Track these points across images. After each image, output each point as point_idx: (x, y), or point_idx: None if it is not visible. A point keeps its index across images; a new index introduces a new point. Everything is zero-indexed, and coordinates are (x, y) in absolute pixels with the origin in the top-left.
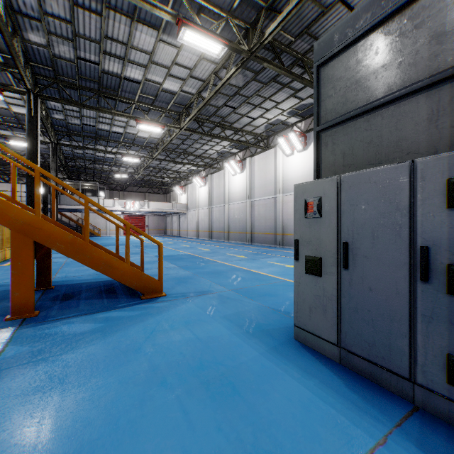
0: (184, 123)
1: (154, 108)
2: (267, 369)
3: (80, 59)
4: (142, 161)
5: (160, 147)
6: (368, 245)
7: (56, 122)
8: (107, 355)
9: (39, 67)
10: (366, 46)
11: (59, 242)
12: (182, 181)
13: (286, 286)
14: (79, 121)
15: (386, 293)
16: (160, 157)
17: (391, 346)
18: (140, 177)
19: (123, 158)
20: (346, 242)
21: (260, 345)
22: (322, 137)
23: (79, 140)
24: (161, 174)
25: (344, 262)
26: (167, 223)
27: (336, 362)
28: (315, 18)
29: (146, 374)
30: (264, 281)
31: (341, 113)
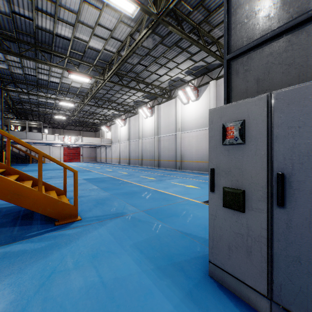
0: (107, 76)
1: (83, 63)
2: None
3: (15, 14)
4: (77, 106)
5: (90, 95)
6: None
7: (1, 71)
8: None
9: None
10: None
11: None
12: (108, 123)
13: (189, 205)
14: (22, 71)
15: None
16: (90, 103)
17: None
18: (76, 119)
19: (60, 103)
20: (283, 173)
21: (173, 289)
22: (232, 65)
23: (23, 87)
24: (92, 116)
25: (280, 198)
26: (97, 153)
27: None
28: None
29: None
30: (171, 201)
31: (254, 38)
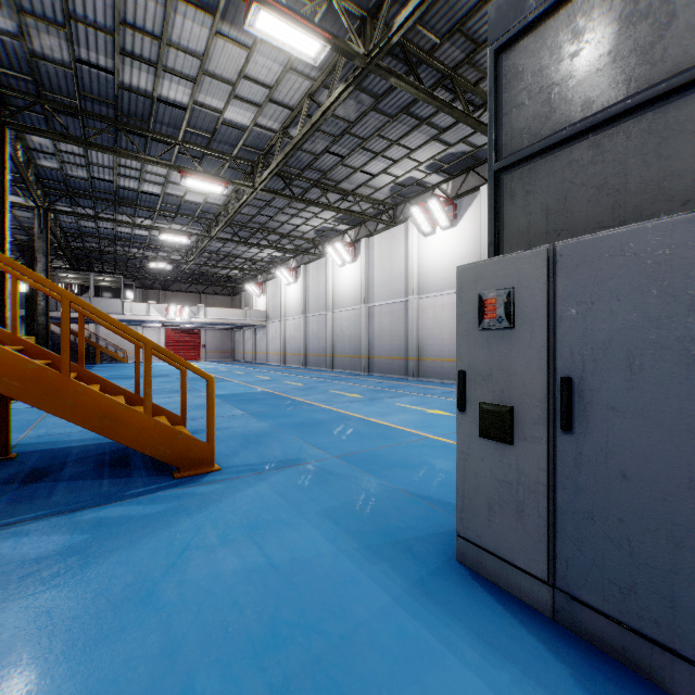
0: (261, 179)
1: (212, 154)
2: (411, 639)
3: (80, 63)
4: (195, 242)
5: (223, 218)
6: (619, 385)
7: (46, 173)
8: (78, 613)
9: (8, 75)
10: (593, 3)
11: (10, 377)
12: (260, 276)
13: (431, 447)
14: (86, 173)
15: (662, 486)
16: (224, 235)
17: (676, 600)
18: (192, 268)
19: (162, 236)
20: (569, 377)
21: (393, 576)
22: (504, 181)
23: (87, 206)
24: (225, 263)
25: (565, 417)
26: (236, 341)
27: (545, 615)
28: (474, 5)
29: (152, 665)
30: (393, 440)
31: (542, 135)
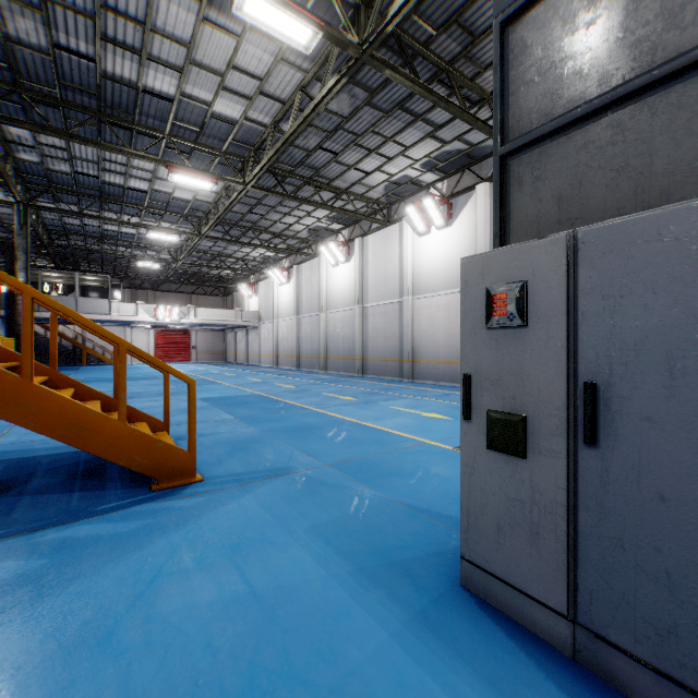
0: (252, 176)
1: (200, 149)
2: (412, 689)
3: (59, 49)
4: (184, 240)
5: (213, 216)
6: (655, 392)
7: (26, 167)
8: (21, 661)
9: None
10: None
11: None
12: (252, 276)
13: (428, 454)
14: (69, 167)
15: None
16: (214, 234)
17: None
18: (182, 268)
19: (150, 234)
20: (593, 383)
21: (390, 607)
22: (511, 167)
23: (71, 202)
24: (217, 263)
25: (588, 429)
26: (228, 342)
27: (564, 653)
28: None
29: None
30: (389, 446)
31: (554, 115)
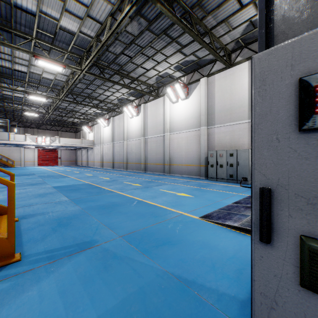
0: (85, 65)
1: (55, 48)
2: None
3: None
4: (52, 102)
5: (66, 89)
6: None
7: None
8: None
9: None
10: None
11: None
12: (90, 122)
13: (184, 223)
14: None
15: None
16: (68, 99)
17: None
18: (52, 117)
19: (29, 96)
20: None
21: None
22: None
23: None
24: (71, 115)
25: None
26: (78, 155)
27: None
28: None
29: None
30: (160, 217)
31: None
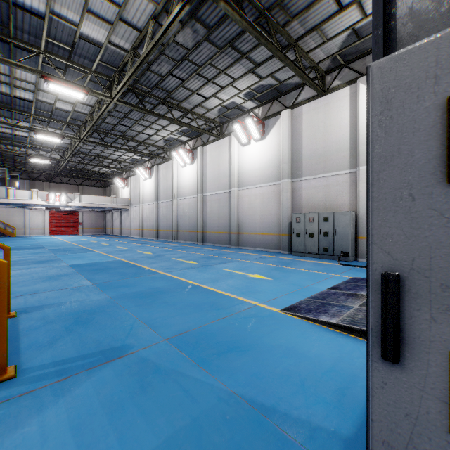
0: (116, 91)
1: (73, 66)
2: None
3: None
4: (69, 144)
5: (89, 124)
6: None
7: None
8: None
9: None
10: None
11: None
12: (124, 173)
13: (260, 318)
14: None
15: None
16: (93, 140)
17: None
18: (70, 166)
19: (37, 135)
20: None
21: None
22: None
23: None
24: (97, 162)
25: None
26: (107, 220)
27: None
28: None
29: None
30: (224, 310)
31: None
